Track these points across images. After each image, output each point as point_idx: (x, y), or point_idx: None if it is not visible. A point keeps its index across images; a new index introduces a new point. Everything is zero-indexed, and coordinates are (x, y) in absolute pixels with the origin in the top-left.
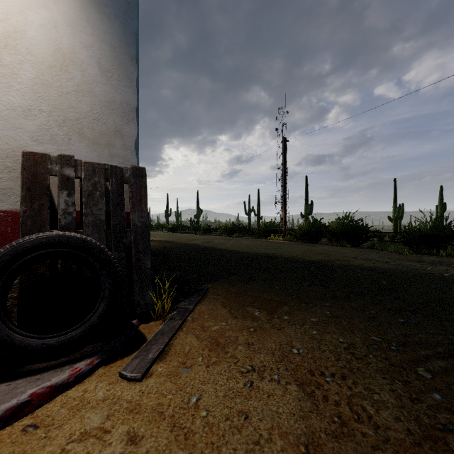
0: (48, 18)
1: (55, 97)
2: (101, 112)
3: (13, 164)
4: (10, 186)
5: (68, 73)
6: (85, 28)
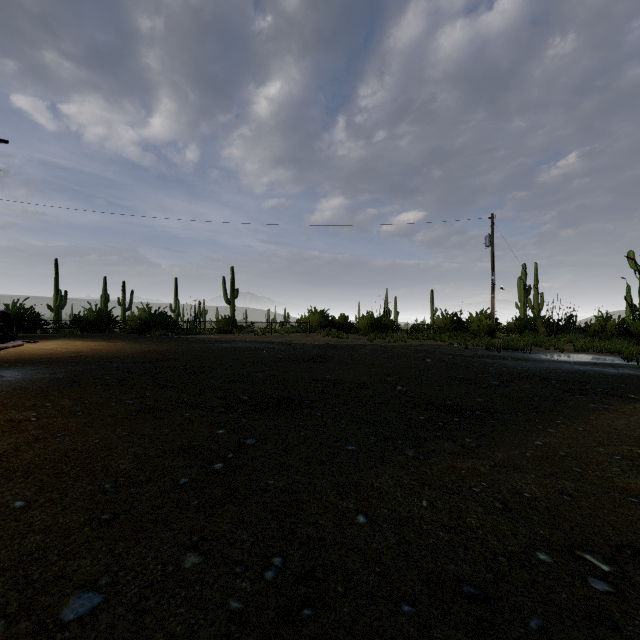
0: None
1: None
2: None
3: None
4: None
5: None
6: None
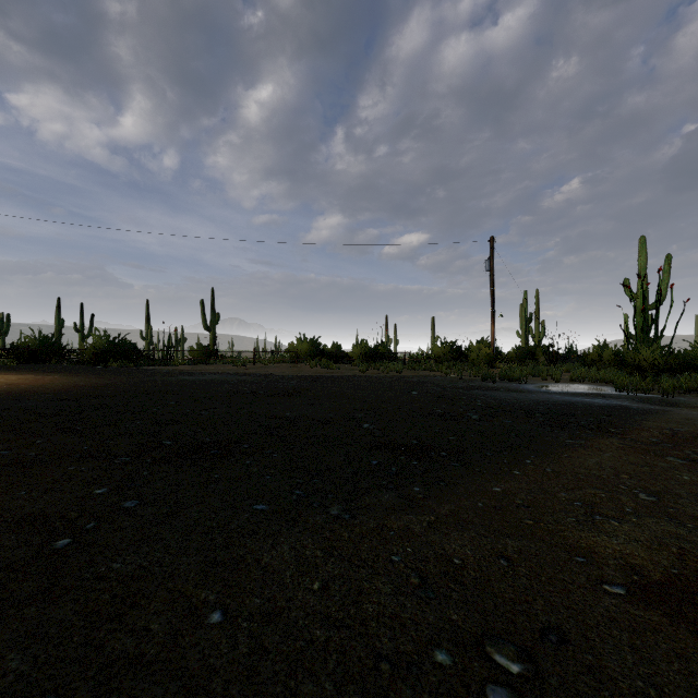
0: None
1: None
2: None
3: None
4: None
5: None
6: None
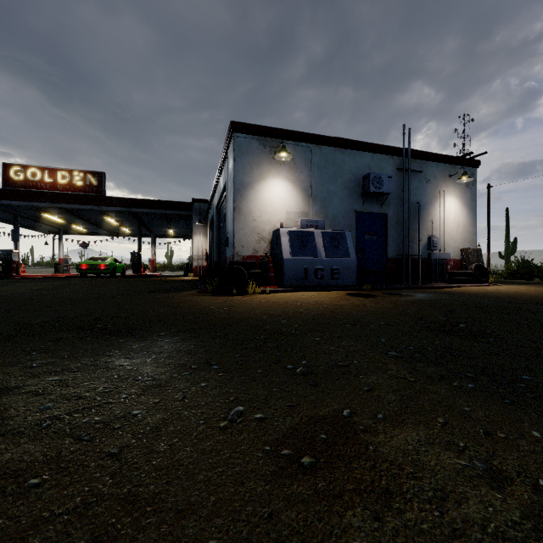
0: (462, 218)
1: (463, 234)
2: (470, 235)
3: (458, 250)
4: (458, 254)
5: (465, 228)
6: (467, 217)
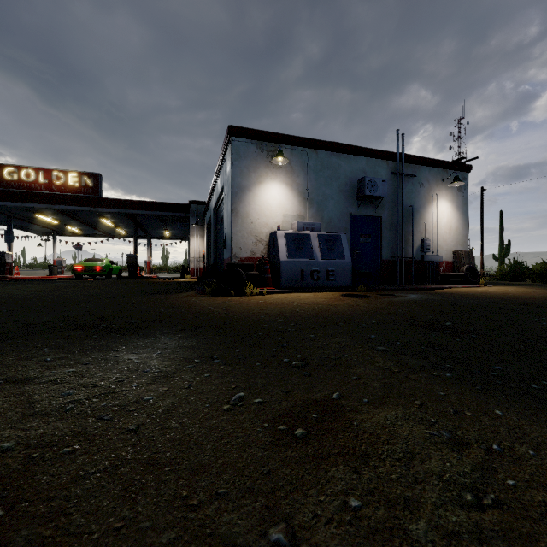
0: (454, 221)
1: (455, 237)
2: (462, 238)
3: (450, 252)
4: (450, 256)
5: (457, 231)
6: (459, 220)
